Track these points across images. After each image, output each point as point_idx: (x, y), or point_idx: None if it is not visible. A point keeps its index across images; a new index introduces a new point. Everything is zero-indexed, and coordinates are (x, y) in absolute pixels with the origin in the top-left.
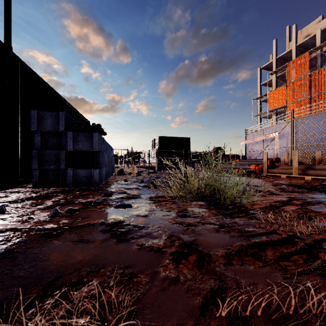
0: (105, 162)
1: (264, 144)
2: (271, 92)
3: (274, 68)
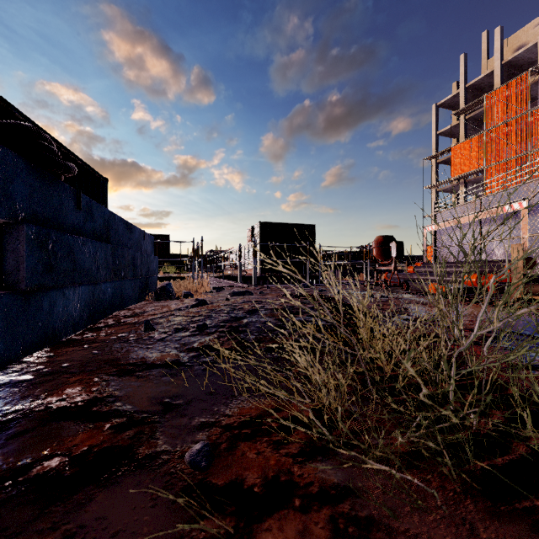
0: (86, 267)
1: (483, 229)
2: (456, 147)
3: (462, 104)
